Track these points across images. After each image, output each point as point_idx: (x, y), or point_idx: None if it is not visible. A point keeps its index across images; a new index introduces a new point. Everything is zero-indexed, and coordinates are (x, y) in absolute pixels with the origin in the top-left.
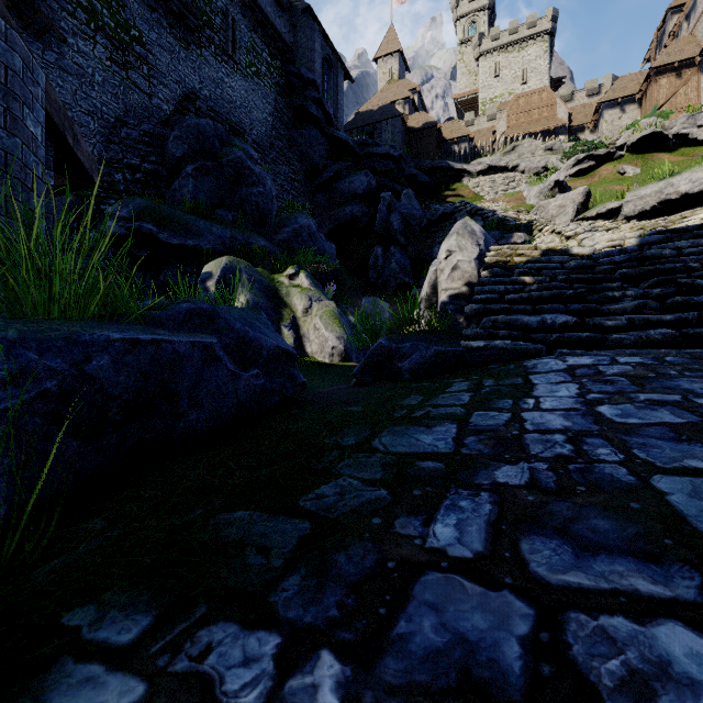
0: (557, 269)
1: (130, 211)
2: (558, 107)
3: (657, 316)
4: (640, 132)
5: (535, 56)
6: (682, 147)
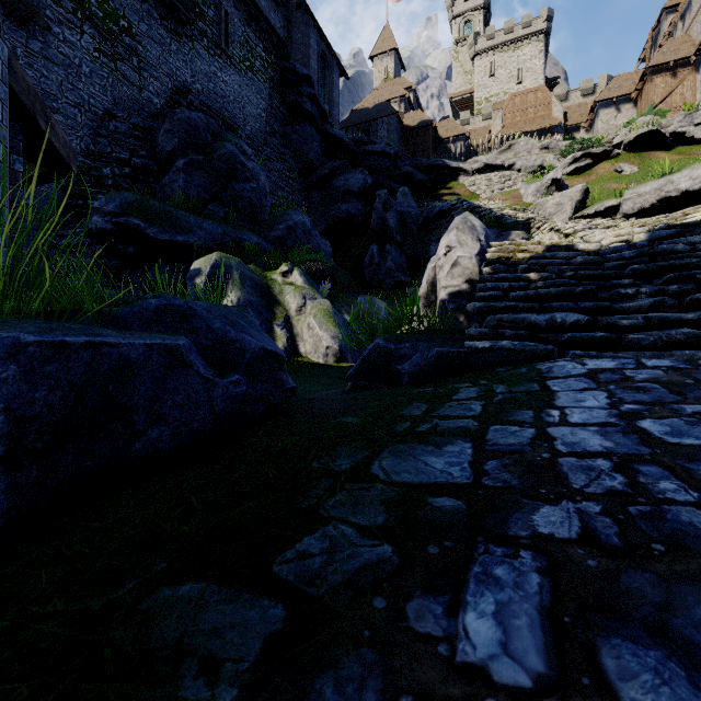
0: (563, 265)
1: (116, 205)
2: (554, 106)
3: (677, 315)
4: (637, 130)
5: (530, 56)
6: (679, 146)
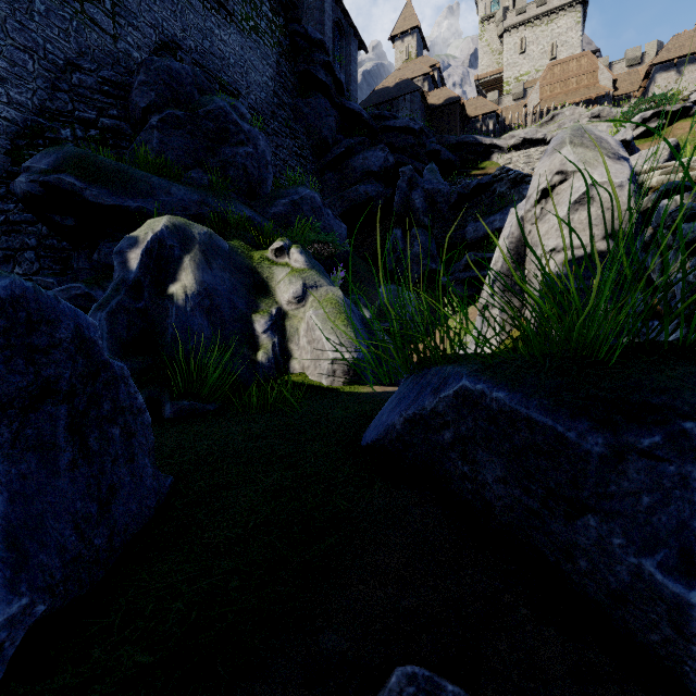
0: None
1: (49, 161)
2: (600, 73)
3: None
4: None
5: (566, 28)
6: None
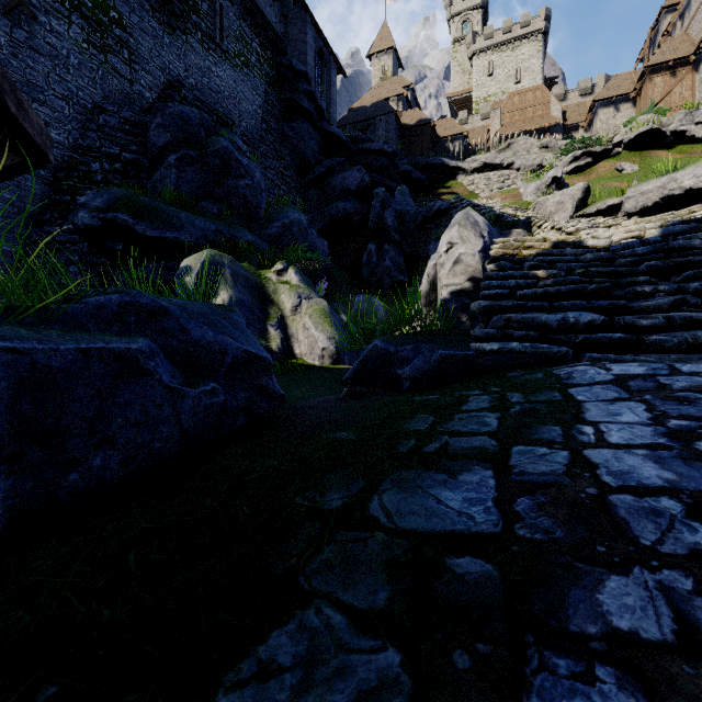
0: (571, 262)
1: (104, 201)
2: (553, 105)
3: (701, 314)
4: (638, 129)
5: (528, 55)
6: (680, 145)
